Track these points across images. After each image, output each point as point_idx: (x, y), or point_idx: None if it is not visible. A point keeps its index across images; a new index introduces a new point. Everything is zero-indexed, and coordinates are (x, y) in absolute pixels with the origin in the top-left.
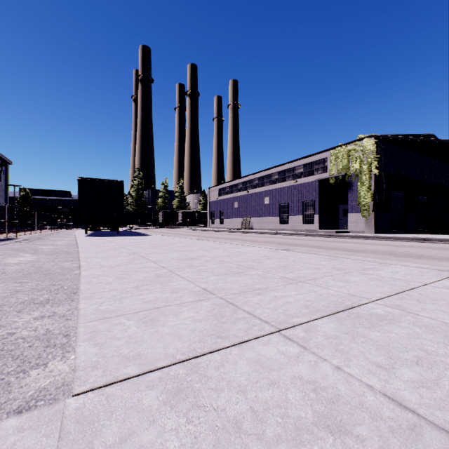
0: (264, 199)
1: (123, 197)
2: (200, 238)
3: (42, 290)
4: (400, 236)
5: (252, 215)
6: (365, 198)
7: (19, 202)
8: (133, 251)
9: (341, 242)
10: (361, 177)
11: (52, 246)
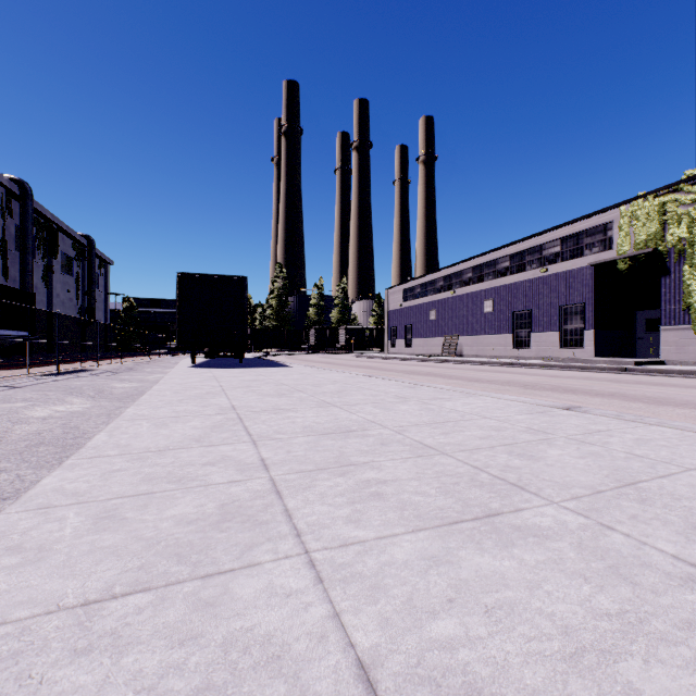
0: (484, 304)
1: (246, 303)
2: (371, 371)
3: (8, 497)
4: None
5: (462, 332)
6: None
7: (122, 317)
8: (234, 402)
9: (661, 385)
10: (692, 254)
11: (137, 383)
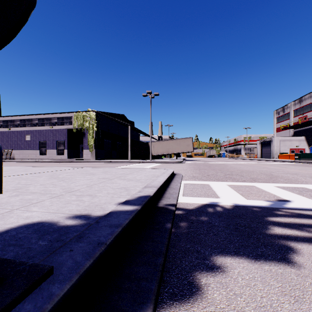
0: (26, 136)
1: None
2: None
3: None
4: (102, 161)
5: (14, 148)
6: (91, 142)
7: None
8: None
9: (73, 164)
10: (89, 131)
11: None
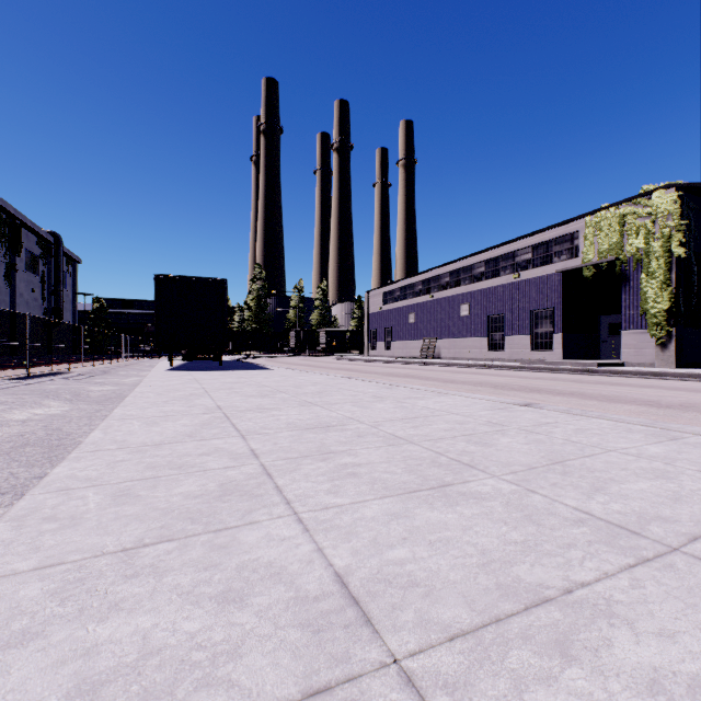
0: (461, 308)
1: (226, 306)
2: (351, 373)
3: (7, 492)
4: None
5: (440, 335)
6: (658, 301)
7: (92, 318)
8: (219, 403)
9: (618, 384)
10: (648, 264)
11: (113, 386)
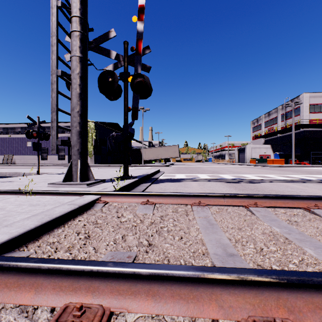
0: (27, 143)
1: None
2: None
3: None
4: (102, 165)
5: (15, 154)
6: (91, 148)
7: None
8: None
9: None
10: (89, 139)
11: None
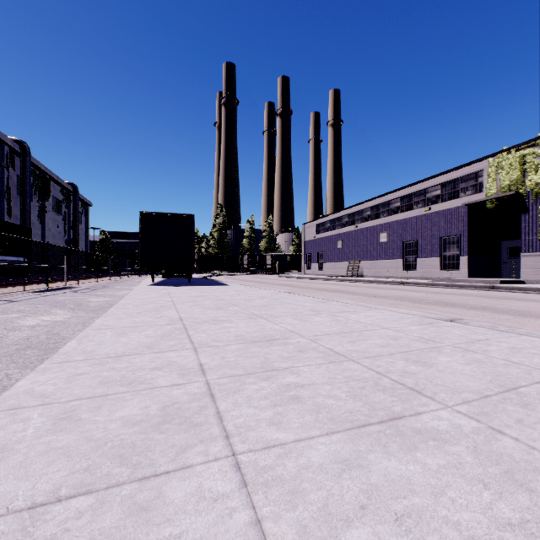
0: (380, 236)
1: (194, 235)
2: (291, 289)
3: None
4: None
5: (363, 258)
6: None
7: (99, 246)
8: (181, 315)
9: (523, 300)
10: None
11: (109, 298)
